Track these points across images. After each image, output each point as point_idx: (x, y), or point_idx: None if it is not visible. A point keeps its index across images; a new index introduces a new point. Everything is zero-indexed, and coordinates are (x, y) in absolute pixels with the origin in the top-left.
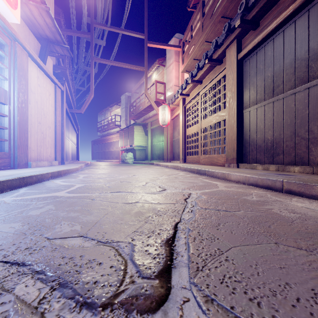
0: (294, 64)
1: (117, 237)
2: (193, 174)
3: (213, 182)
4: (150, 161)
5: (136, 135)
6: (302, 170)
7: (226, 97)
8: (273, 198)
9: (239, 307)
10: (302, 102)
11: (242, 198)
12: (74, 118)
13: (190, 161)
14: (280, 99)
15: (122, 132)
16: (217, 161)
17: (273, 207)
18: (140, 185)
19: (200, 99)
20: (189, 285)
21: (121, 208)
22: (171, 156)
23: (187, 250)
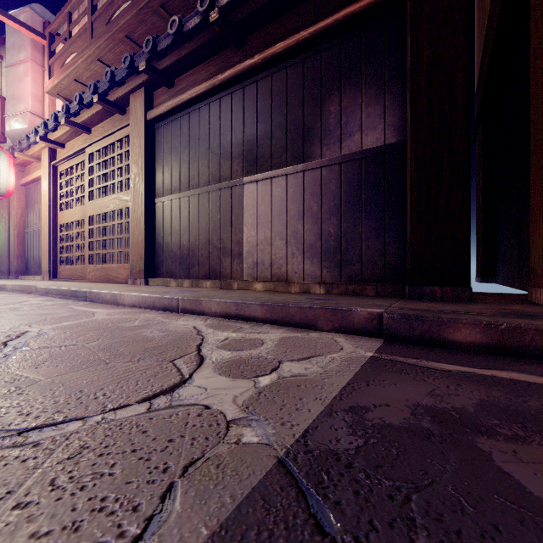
0: (209, 156)
1: None
2: (61, 300)
3: (91, 310)
4: None
5: None
6: (213, 284)
7: (131, 172)
8: (159, 321)
9: None
10: (215, 204)
11: (117, 326)
12: None
13: (66, 275)
14: (196, 194)
15: None
16: (117, 276)
17: (147, 330)
18: None
19: (88, 161)
20: None
21: None
22: (21, 266)
23: None
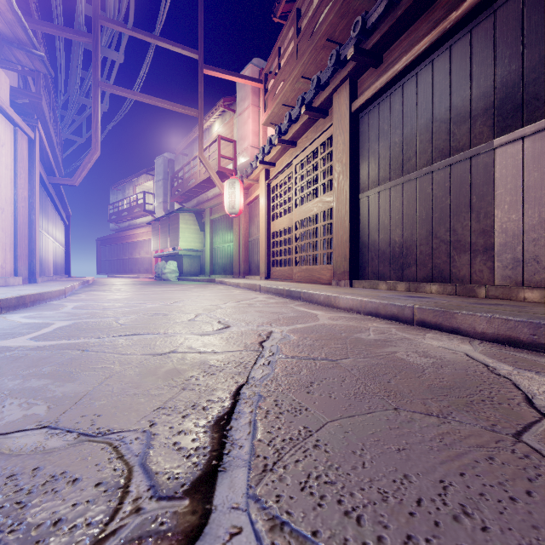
0: (432, 128)
1: (120, 423)
2: (280, 299)
3: (311, 311)
4: (209, 276)
5: (183, 231)
6: (441, 289)
7: (334, 172)
8: (399, 335)
9: (327, 531)
10: (442, 186)
11: (354, 337)
12: (60, 193)
13: (276, 276)
14: (412, 179)
15: (158, 224)
16: (320, 277)
17: (398, 350)
18: (184, 319)
19: (294, 172)
20: (245, 501)
21: (141, 365)
22: (246, 268)
23: (251, 435)
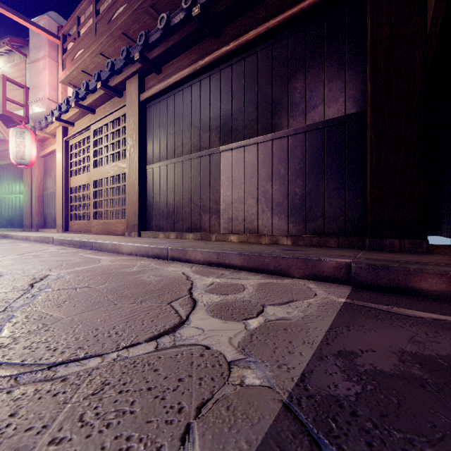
0: (191, 129)
1: None
2: (73, 249)
3: (97, 257)
4: None
5: None
6: (195, 236)
7: (127, 144)
8: (153, 267)
9: (32, 358)
10: (196, 169)
11: (119, 271)
12: None
13: (75, 229)
14: (180, 161)
15: None
16: (116, 229)
17: (144, 275)
18: None
19: (93, 136)
20: None
21: None
22: (40, 221)
23: None
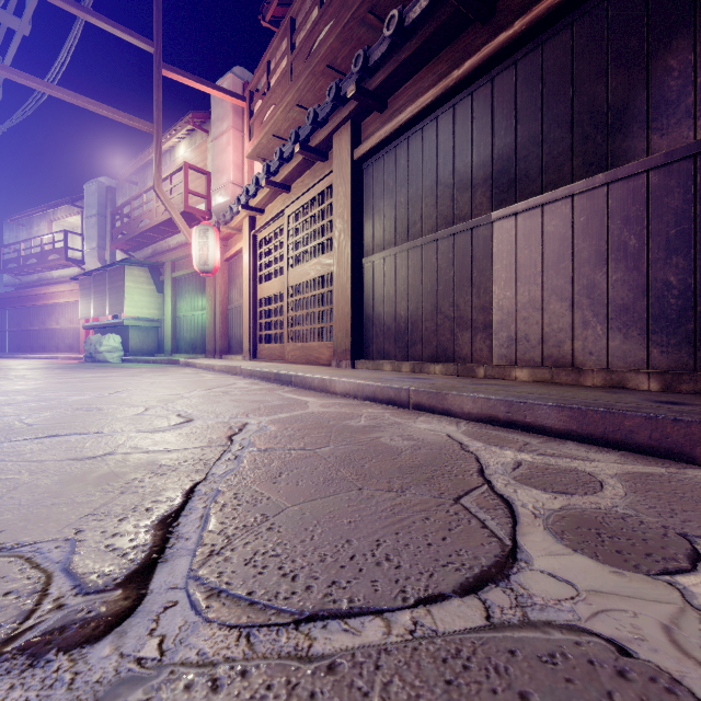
0: (436, 191)
1: (34, 535)
2: (266, 384)
3: (302, 398)
4: (171, 356)
5: (131, 291)
6: (445, 370)
7: (335, 229)
8: (391, 420)
9: (262, 590)
10: (446, 257)
11: (342, 425)
12: None
13: (265, 355)
14: (418, 246)
15: (90, 280)
16: (318, 356)
17: (384, 435)
18: (128, 414)
19: (287, 224)
20: (185, 582)
21: (62, 472)
22: (224, 345)
23: (201, 528)
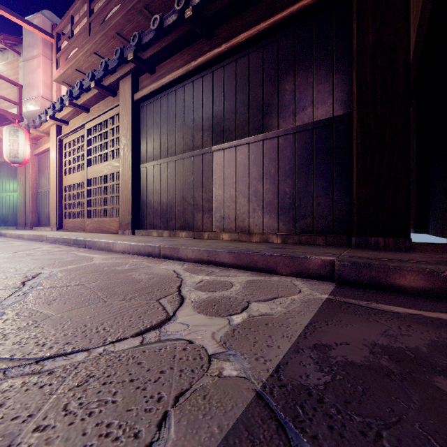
0: (184, 129)
1: None
2: (66, 247)
3: (90, 255)
4: None
5: None
6: (187, 235)
7: (121, 143)
8: (145, 265)
9: (21, 353)
10: (189, 169)
11: (111, 269)
12: None
13: (69, 227)
14: (173, 160)
15: None
16: (109, 227)
17: (136, 273)
18: None
19: (87, 135)
20: None
21: None
22: (34, 219)
23: None
